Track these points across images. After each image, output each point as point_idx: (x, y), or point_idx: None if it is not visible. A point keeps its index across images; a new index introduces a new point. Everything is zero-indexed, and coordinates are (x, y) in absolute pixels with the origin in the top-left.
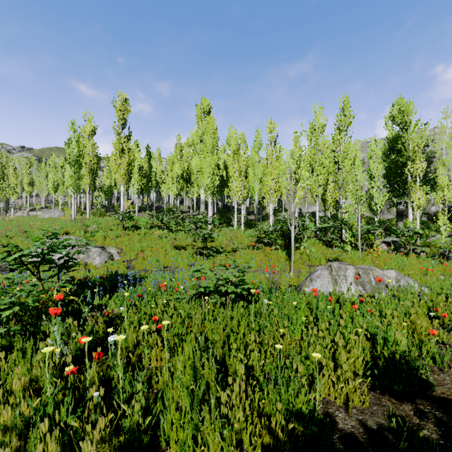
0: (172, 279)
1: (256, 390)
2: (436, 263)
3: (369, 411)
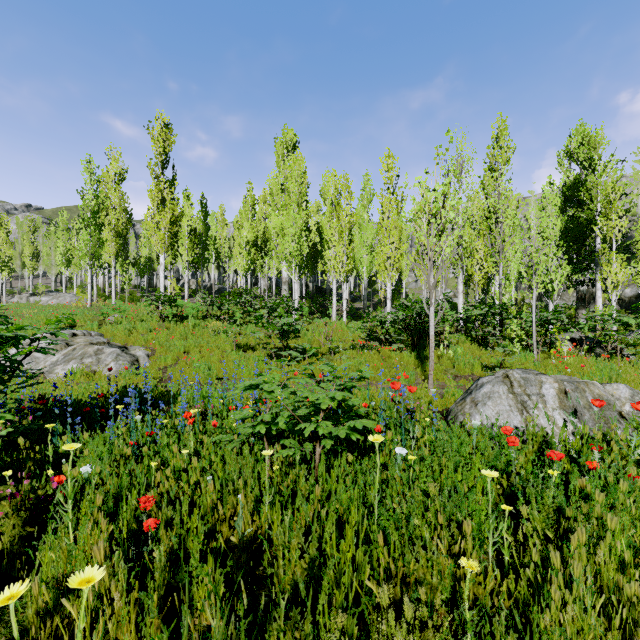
0: (220, 400)
1: None
2: None
3: None
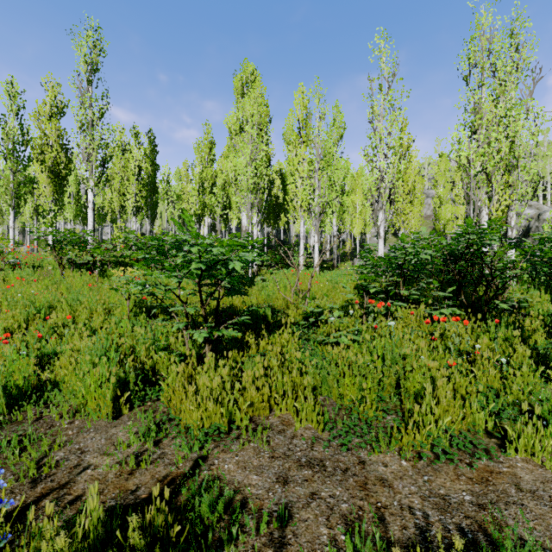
0: None
1: None
2: None
3: None
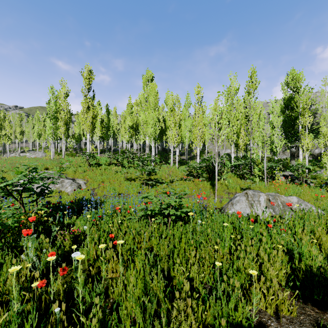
0: (125, 203)
1: (198, 301)
2: (324, 191)
3: (297, 320)
